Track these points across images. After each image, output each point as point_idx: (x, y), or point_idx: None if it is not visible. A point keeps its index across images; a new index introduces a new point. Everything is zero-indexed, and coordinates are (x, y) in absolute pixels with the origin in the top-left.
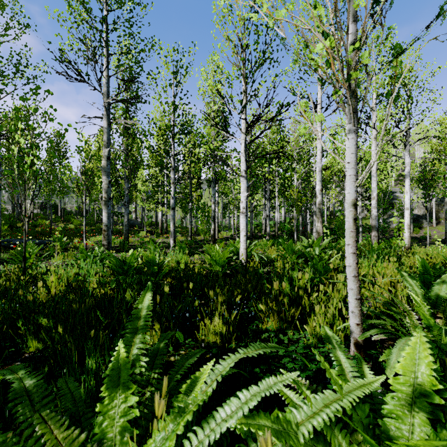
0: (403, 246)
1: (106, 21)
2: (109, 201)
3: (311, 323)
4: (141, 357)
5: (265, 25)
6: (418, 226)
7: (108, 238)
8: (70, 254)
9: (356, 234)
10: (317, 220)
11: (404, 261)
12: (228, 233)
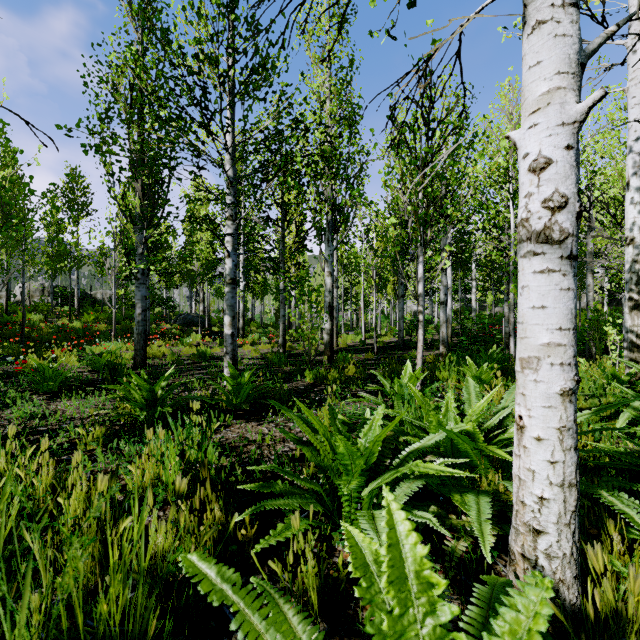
0: None
1: None
2: None
3: None
4: None
5: None
6: None
7: None
8: None
9: None
10: (632, 308)
11: None
12: (355, 337)
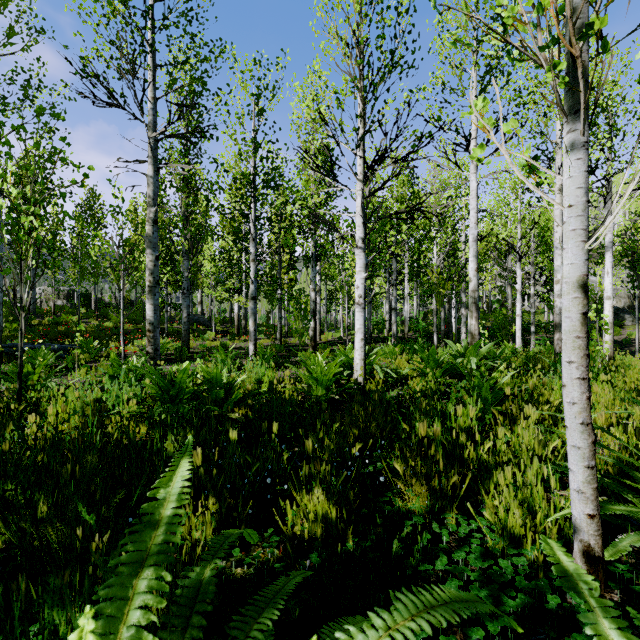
0: (607, 356)
1: (152, 15)
2: (156, 287)
3: (489, 500)
4: (146, 635)
5: (395, 8)
6: (617, 324)
7: (155, 343)
8: (100, 366)
9: (587, 342)
10: (470, 315)
11: (615, 380)
12: (335, 334)
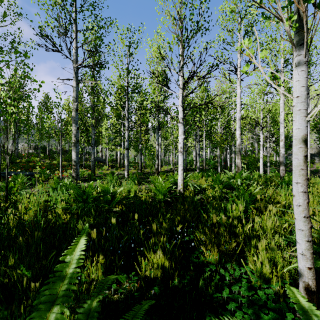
0: None
1: (75, 5)
2: (77, 143)
3: (251, 257)
4: None
5: None
6: (311, 162)
7: (77, 171)
8: (49, 183)
9: (307, 172)
10: (237, 157)
11: (313, 191)
12: (168, 167)
